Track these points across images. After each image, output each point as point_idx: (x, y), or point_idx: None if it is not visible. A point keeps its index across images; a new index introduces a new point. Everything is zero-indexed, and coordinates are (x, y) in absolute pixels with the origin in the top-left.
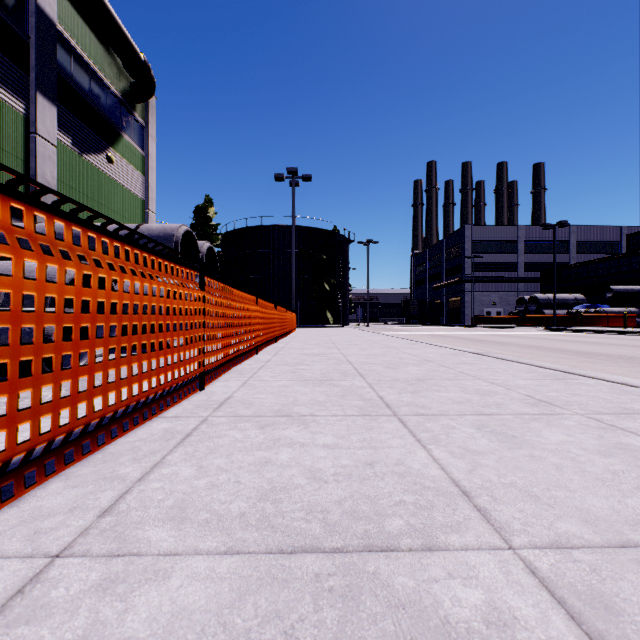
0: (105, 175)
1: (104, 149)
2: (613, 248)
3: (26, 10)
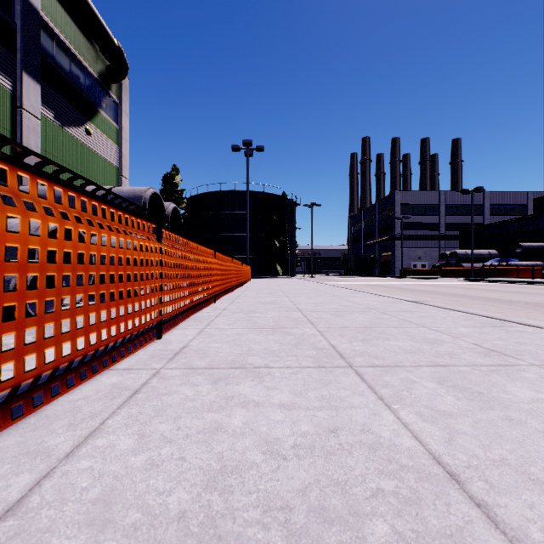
0: (84, 145)
1: (83, 123)
2: (521, 210)
3: None
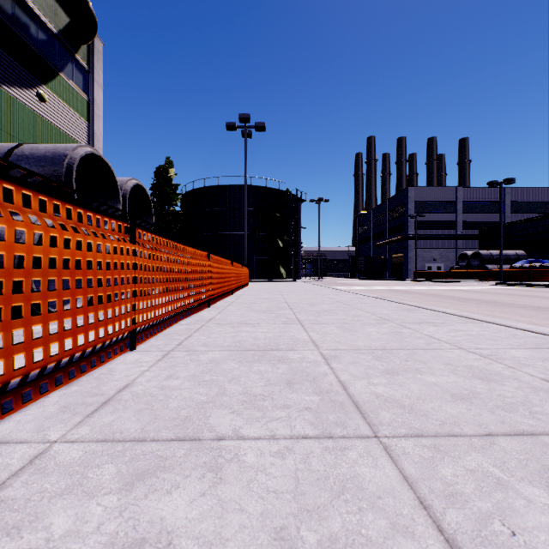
0: (35, 114)
1: (34, 85)
2: (544, 208)
3: None
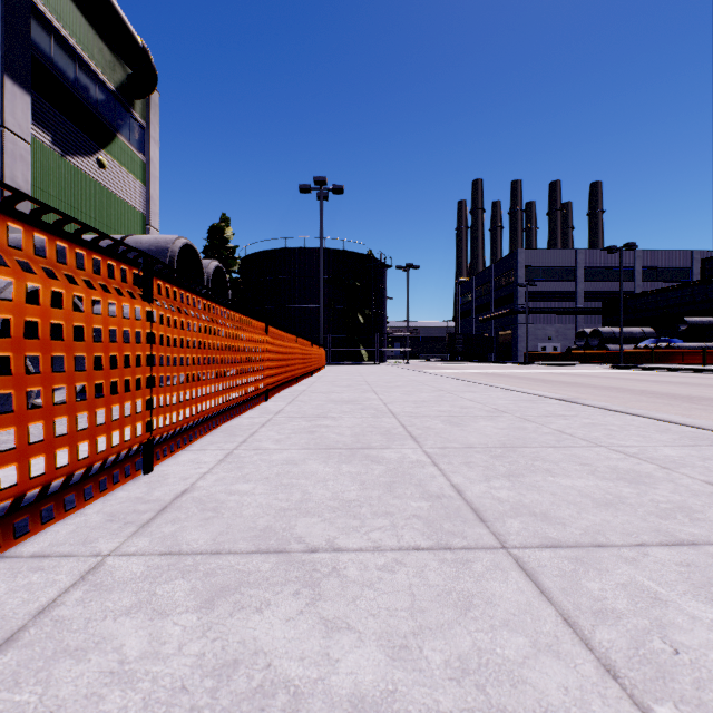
0: (95, 182)
1: (94, 151)
2: (683, 275)
3: None
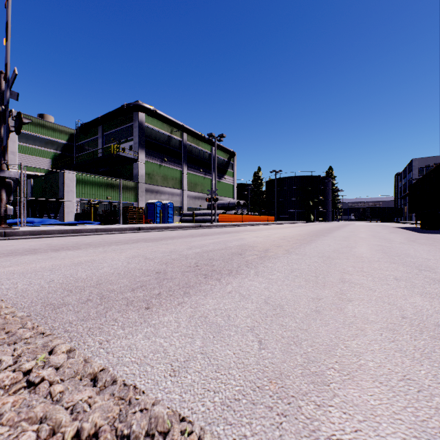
0: (224, 182)
1: (224, 176)
2: None
3: (211, 157)
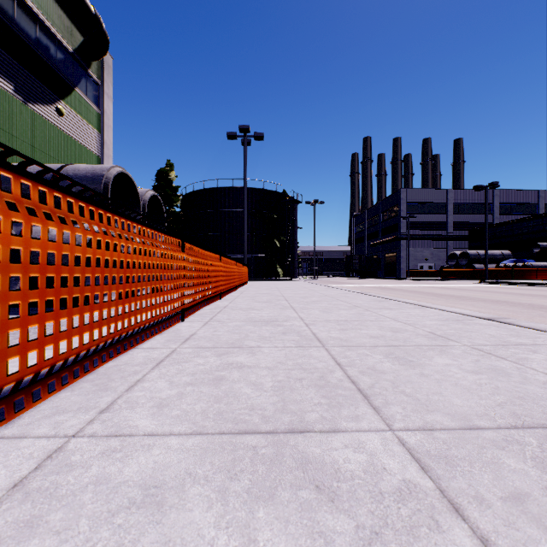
0: (55, 127)
1: (53, 101)
2: (531, 209)
3: None
